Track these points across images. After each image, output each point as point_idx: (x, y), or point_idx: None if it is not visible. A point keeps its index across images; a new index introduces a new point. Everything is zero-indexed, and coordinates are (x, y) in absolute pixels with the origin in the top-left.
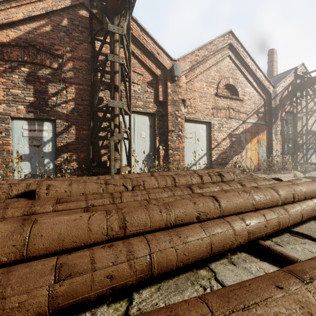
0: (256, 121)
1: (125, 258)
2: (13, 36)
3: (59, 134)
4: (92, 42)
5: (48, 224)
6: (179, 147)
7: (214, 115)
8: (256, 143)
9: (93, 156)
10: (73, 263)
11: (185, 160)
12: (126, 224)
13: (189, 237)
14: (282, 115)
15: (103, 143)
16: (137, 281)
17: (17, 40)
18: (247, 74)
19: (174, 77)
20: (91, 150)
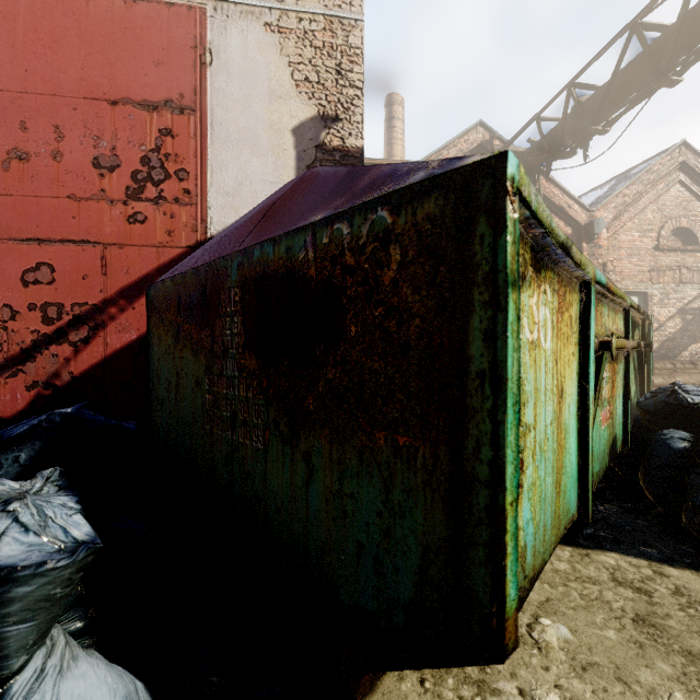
0: None
1: None
2: None
3: None
4: None
5: None
6: None
7: (652, 281)
8: None
9: None
10: None
11: None
12: (653, 381)
13: None
14: None
15: None
16: None
17: None
18: None
19: (593, 236)
20: None
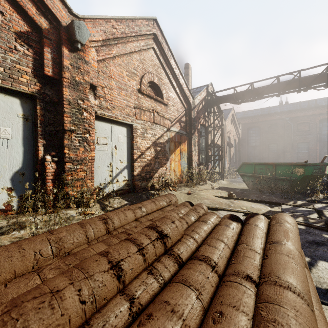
0: (179, 130)
1: None
2: None
3: None
4: None
5: None
6: (86, 159)
7: (136, 117)
8: (179, 154)
9: None
10: None
11: (96, 177)
12: None
13: None
14: (198, 127)
15: None
16: None
17: None
18: (171, 77)
19: (75, 43)
20: None
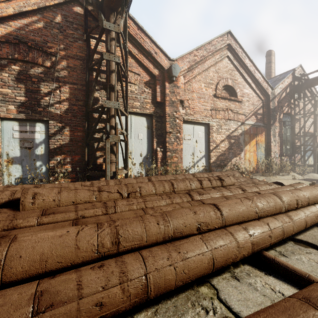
0: (255, 122)
1: (117, 281)
2: (2, 32)
3: (53, 135)
4: (87, 40)
5: (28, 243)
6: (178, 149)
7: (212, 117)
8: (255, 145)
9: (88, 159)
10: (56, 290)
11: (183, 162)
12: (119, 239)
13: (189, 252)
14: (280, 116)
15: (99, 145)
16: (131, 306)
17: (7, 36)
18: (246, 75)
19: (172, 78)
20: (85, 152)
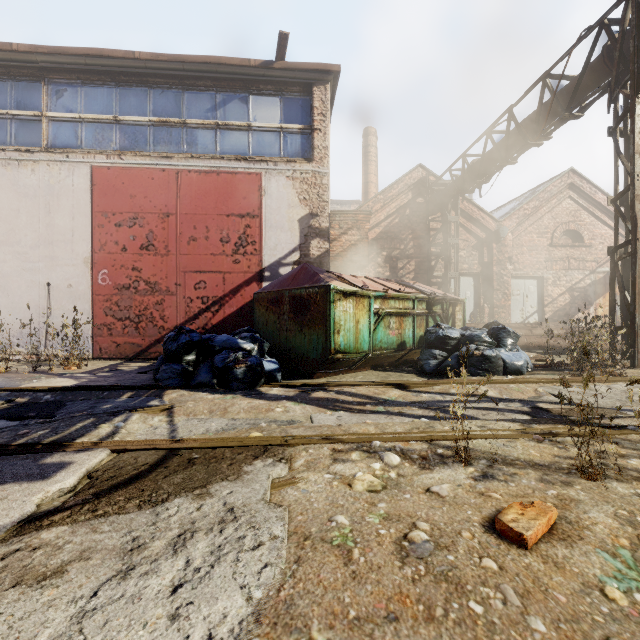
0: None
1: None
2: (377, 232)
3: None
4: (428, 224)
5: None
6: (505, 305)
7: (547, 269)
8: None
9: None
10: None
11: (511, 318)
12: None
13: None
14: None
15: None
16: None
17: (379, 234)
18: (598, 213)
19: (500, 239)
20: None
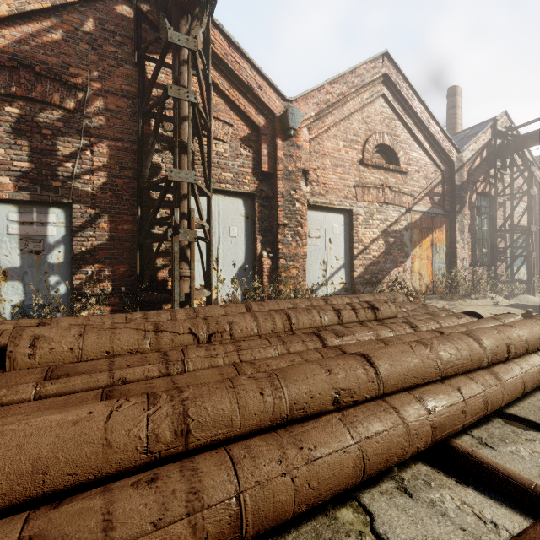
0: (430, 208)
1: (183, 509)
2: None
3: (79, 229)
4: (139, 64)
5: (11, 438)
6: (298, 255)
7: (357, 198)
8: (429, 247)
9: (142, 271)
10: (61, 533)
11: (308, 276)
12: (189, 426)
13: (319, 448)
14: (472, 199)
15: (161, 248)
16: None
17: None
18: (414, 128)
19: (289, 131)
20: (137, 259)
